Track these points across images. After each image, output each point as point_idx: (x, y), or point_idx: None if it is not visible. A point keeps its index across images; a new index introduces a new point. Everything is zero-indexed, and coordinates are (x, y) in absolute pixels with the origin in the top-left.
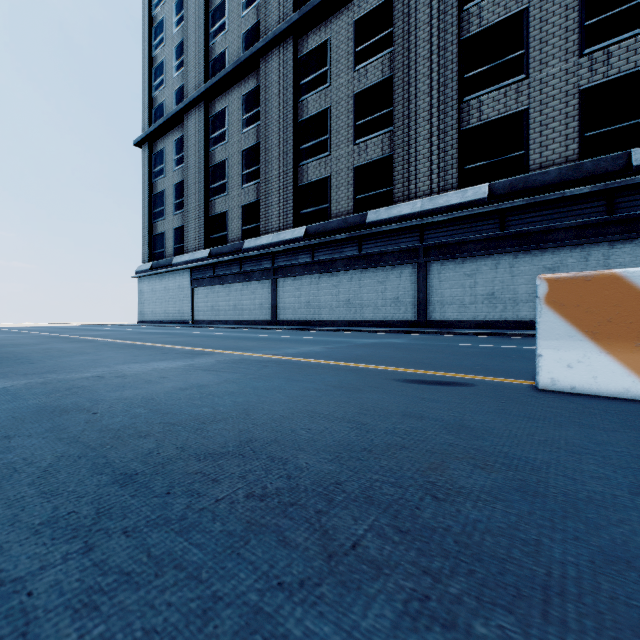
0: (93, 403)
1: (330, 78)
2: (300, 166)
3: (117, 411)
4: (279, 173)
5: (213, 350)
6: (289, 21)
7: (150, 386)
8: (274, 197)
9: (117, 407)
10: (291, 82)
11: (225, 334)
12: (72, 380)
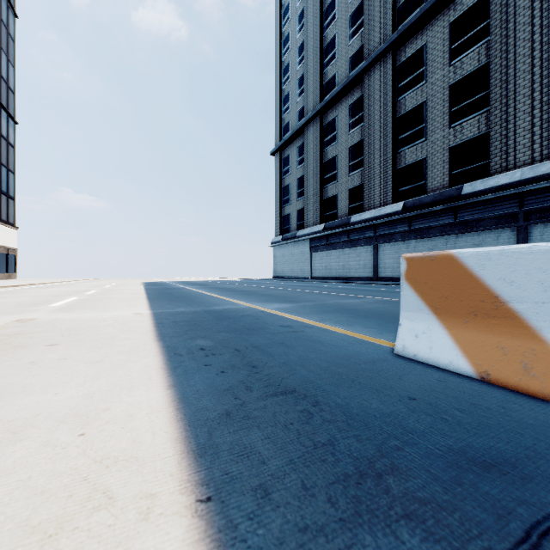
0: (355, 309)
1: (426, 76)
2: (398, 153)
3: (367, 310)
4: (380, 161)
5: (362, 296)
6: (389, 41)
7: (363, 306)
8: (375, 180)
9: (365, 310)
10: (390, 88)
11: (349, 287)
12: (330, 303)
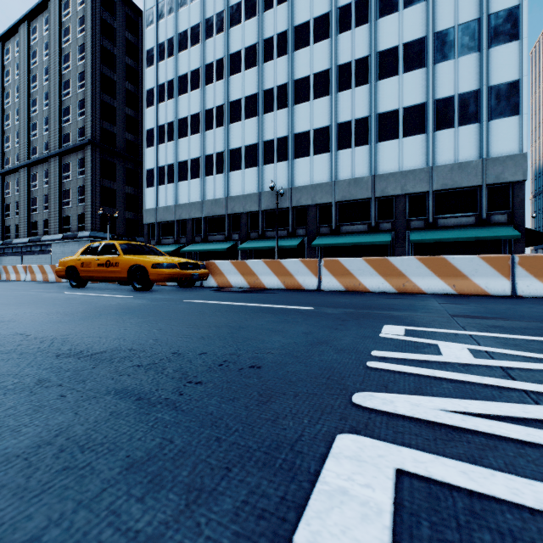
0: None
1: (11, 194)
2: (5, 219)
3: None
4: None
5: None
6: None
7: None
8: None
9: None
10: (1, 191)
11: None
12: None
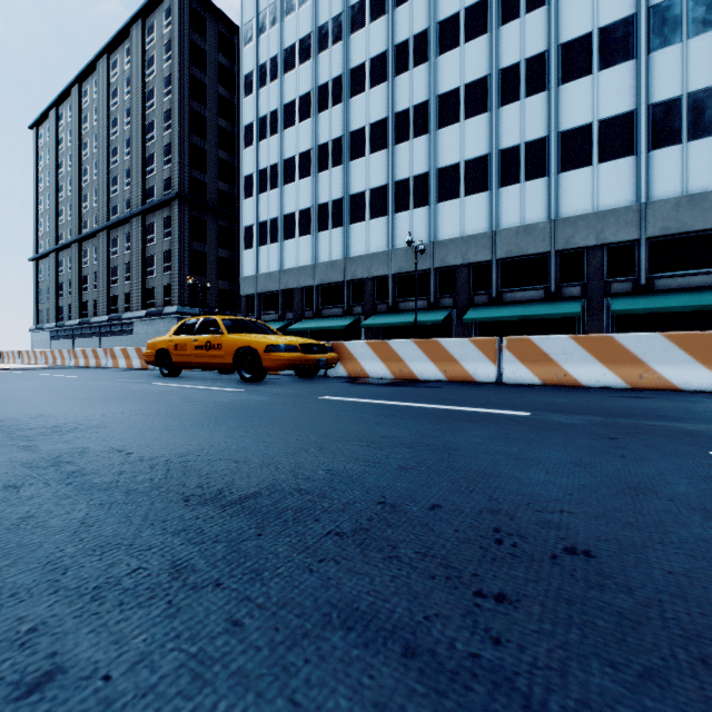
0: None
1: (89, 263)
2: (83, 294)
3: None
4: (76, 296)
5: None
6: (75, 239)
7: None
8: (75, 305)
9: None
10: (78, 261)
11: None
12: None
